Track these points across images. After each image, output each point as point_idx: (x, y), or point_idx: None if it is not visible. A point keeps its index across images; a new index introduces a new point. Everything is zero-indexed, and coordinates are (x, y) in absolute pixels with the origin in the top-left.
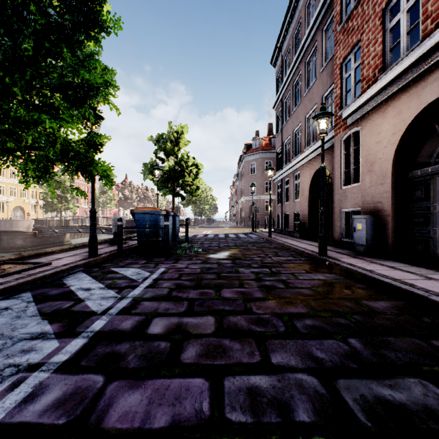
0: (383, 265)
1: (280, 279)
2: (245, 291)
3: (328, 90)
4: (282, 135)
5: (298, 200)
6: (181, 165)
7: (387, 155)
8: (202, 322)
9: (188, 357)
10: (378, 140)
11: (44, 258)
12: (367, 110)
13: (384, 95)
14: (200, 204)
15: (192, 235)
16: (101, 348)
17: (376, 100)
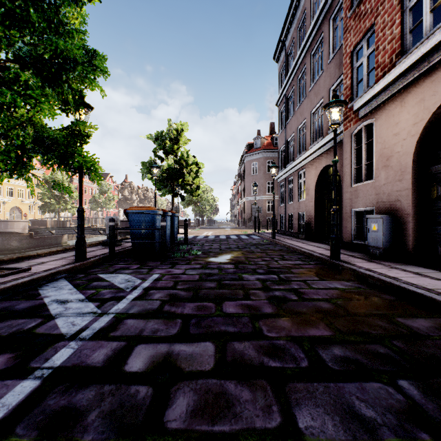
0: (406, 270)
1: (292, 288)
2: (252, 305)
3: (337, 82)
4: (286, 132)
5: (303, 200)
6: (181, 164)
7: (407, 148)
8: (198, 352)
9: (175, 417)
10: (396, 132)
11: (26, 263)
12: (382, 99)
13: (403, 81)
14: (201, 204)
15: (192, 236)
16: (53, 399)
17: (394, 88)
